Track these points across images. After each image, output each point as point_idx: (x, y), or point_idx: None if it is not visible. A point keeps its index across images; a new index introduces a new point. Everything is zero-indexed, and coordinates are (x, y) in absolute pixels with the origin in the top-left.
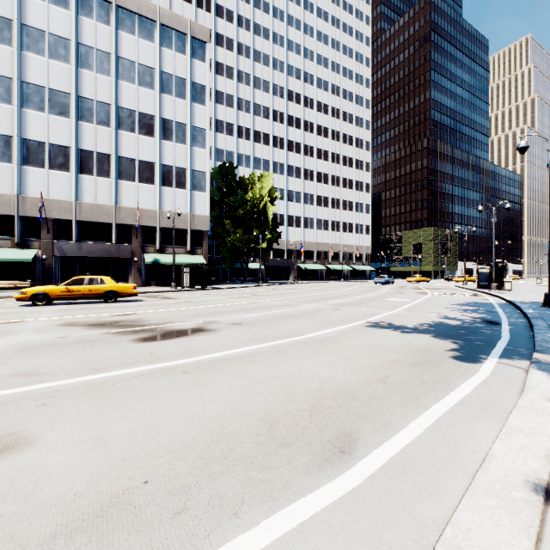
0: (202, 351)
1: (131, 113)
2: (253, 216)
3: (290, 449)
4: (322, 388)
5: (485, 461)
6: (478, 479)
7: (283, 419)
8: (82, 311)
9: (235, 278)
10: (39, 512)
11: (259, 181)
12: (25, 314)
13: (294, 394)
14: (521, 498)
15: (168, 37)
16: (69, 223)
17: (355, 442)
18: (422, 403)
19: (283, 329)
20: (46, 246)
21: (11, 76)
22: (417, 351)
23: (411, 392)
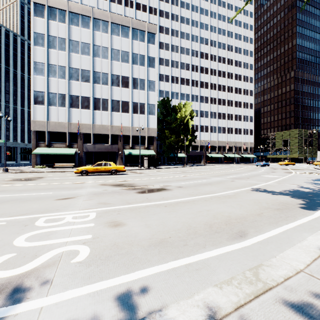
0: (169, 198)
1: (118, 76)
2: (181, 127)
3: (219, 233)
4: (229, 216)
5: (302, 241)
6: (296, 245)
7: (214, 225)
8: (104, 179)
9: (170, 162)
10: (141, 240)
11: (184, 107)
12: (81, 179)
13: (217, 217)
14: (313, 250)
15: (136, 34)
16: (89, 134)
17: (246, 234)
18: (279, 224)
19: (204, 190)
20: (80, 146)
21: (65, 66)
22: (279, 204)
23: (273, 220)
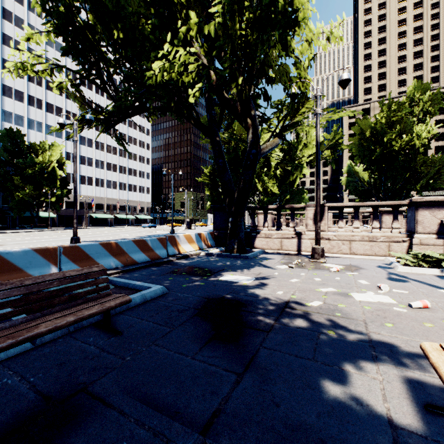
0: None
1: None
2: (44, 175)
3: None
4: None
5: None
6: None
7: None
8: None
9: (26, 224)
10: None
11: (50, 148)
12: None
13: None
14: None
15: None
16: None
17: None
18: None
19: (40, 244)
20: None
21: None
22: None
23: None
